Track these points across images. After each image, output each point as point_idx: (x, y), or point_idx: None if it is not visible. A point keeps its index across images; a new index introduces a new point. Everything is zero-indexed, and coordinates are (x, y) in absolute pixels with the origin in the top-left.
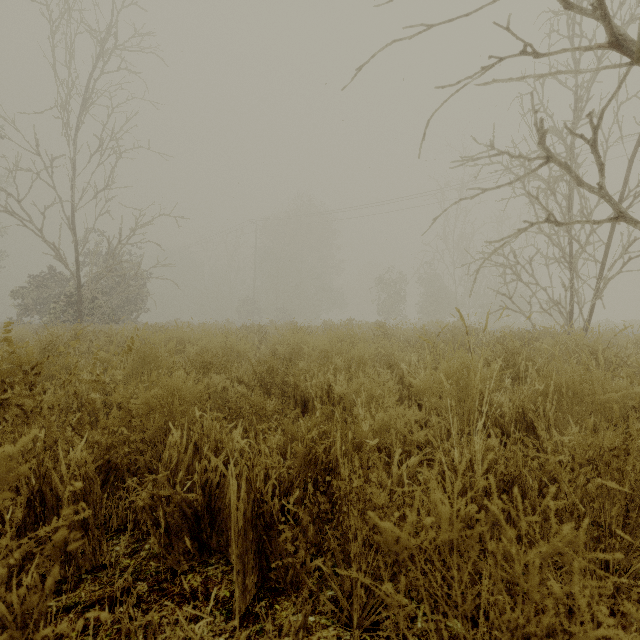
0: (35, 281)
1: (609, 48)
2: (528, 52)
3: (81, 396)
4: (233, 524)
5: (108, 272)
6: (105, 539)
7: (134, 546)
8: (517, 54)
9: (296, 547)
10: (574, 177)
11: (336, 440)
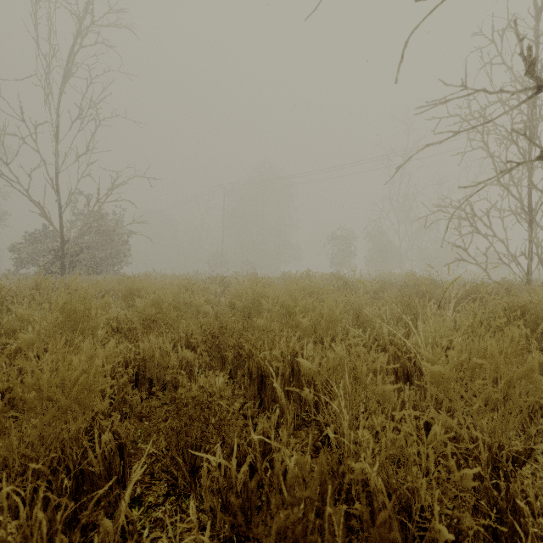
0: (31, 237)
1: None
2: None
3: None
4: None
5: (88, 228)
6: None
7: None
8: None
9: None
10: None
11: None
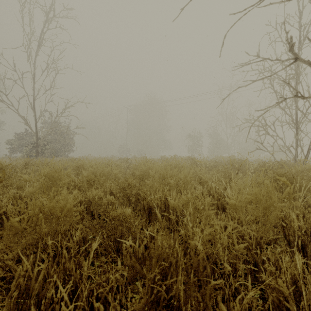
0: (18, 136)
1: None
2: None
3: (3, 205)
4: None
5: (51, 131)
6: None
7: None
8: None
9: None
10: None
11: (178, 279)
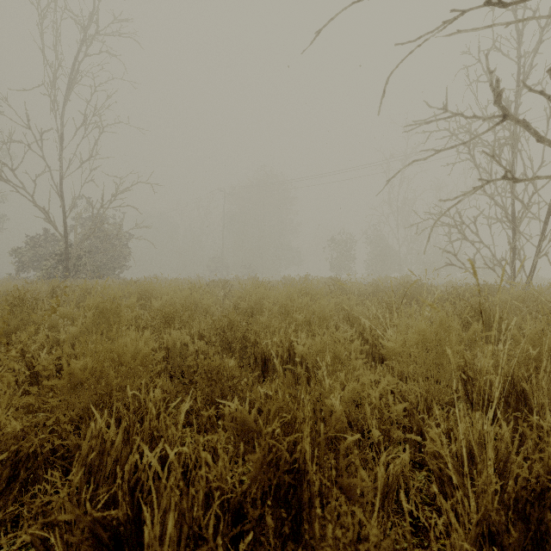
0: (31, 241)
1: None
2: (493, 2)
3: (32, 355)
4: None
5: (92, 233)
6: None
7: None
8: (481, 5)
9: None
10: (533, 133)
11: (304, 434)
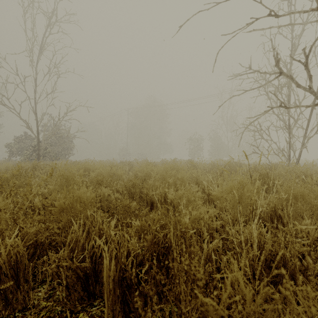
0: (17, 139)
1: (317, 10)
2: (272, 14)
3: (30, 200)
4: (105, 288)
5: (53, 134)
6: (31, 290)
7: (50, 292)
8: (266, 16)
9: (146, 300)
10: (295, 83)
11: (170, 230)
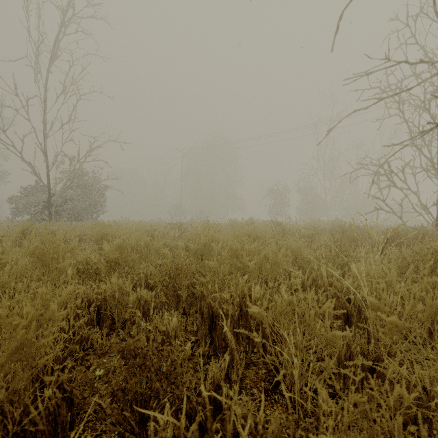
0: (25, 191)
1: None
2: None
3: None
4: None
5: (70, 183)
6: None
7: None
8: None
9: None
10: None
11: None
